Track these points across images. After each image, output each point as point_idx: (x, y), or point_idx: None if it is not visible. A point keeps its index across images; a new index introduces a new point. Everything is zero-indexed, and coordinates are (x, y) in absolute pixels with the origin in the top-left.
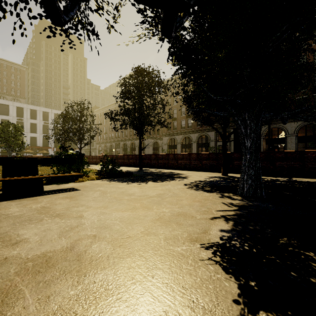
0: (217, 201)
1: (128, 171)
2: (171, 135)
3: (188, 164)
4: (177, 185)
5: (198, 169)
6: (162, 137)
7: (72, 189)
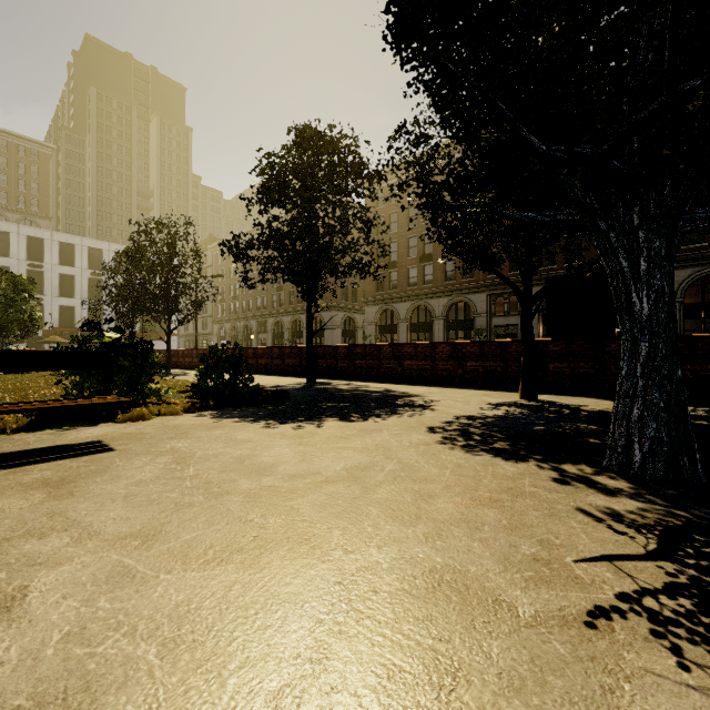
0: (555, 500)
1: (279, 386)
2: (384, 302)
3: (429, 370)
4: (410, 433)
5: (454, 381)
6: (363, 306)
7: (92, 446)
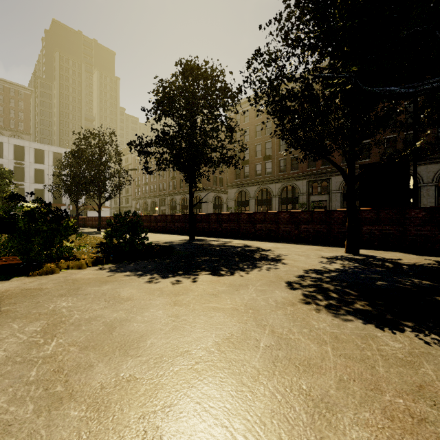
0: None
1: (169, 242)
2: (240, 186)
3: (274, 231)
4: (272, 289)
5: (292, 239)
6: (227, 189)
7: None
